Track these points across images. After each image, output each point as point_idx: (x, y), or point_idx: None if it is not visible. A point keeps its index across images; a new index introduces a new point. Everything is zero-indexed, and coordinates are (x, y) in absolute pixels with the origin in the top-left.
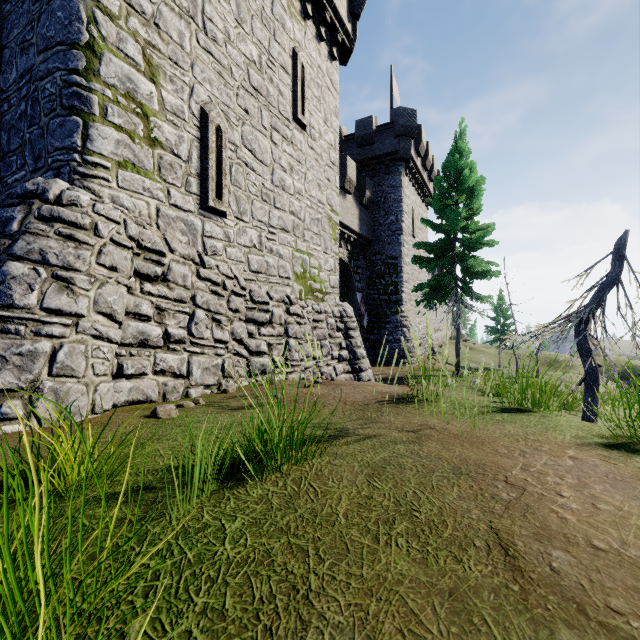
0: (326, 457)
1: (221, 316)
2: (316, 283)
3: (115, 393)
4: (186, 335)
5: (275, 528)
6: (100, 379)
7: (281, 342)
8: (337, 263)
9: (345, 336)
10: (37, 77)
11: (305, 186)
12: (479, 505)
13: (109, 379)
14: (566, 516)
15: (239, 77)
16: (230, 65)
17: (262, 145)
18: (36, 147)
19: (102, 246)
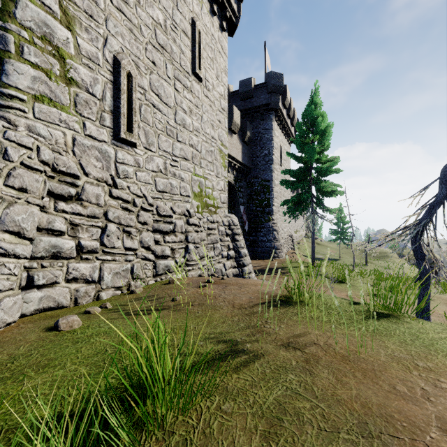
0: (215, 396)
1: (131, 228)
2: (210, 200)
3: (24, 303)
4: (98, 246)
5: None
6: (4, 294)
7: (182, 247)
8: (226, 184)
9: (232, 240)
10: None
11: (201, 125)
12: None
13: (16, 292)
14: None
15: (147, 35)
16: (140, 24)
17: (167, 91)
18: None
19: (11, 169)
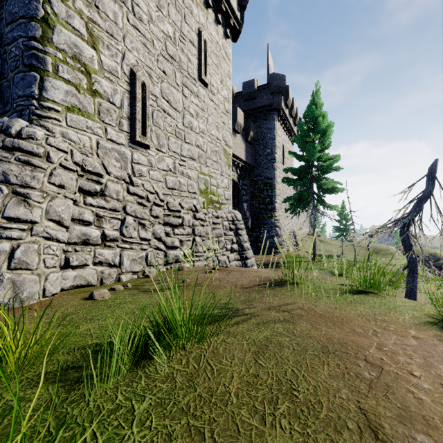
0: (221, 335)
1: (145, 221)
2: (215, 196)
3: (63, 280)
4: (118, 235)
5: (177, 408)
6: (50, 270)
7: (189, 239)
8: (230, 182)
9: (235, 234)
10: (5, 43)
11: (207, 127)
12: (347, 384)
13: (58, 270)
14: (421, 396)
15: (159, 47)
16: (152, 38)
17: (176, 97)
18: (5, 95)
19: (53, 169)
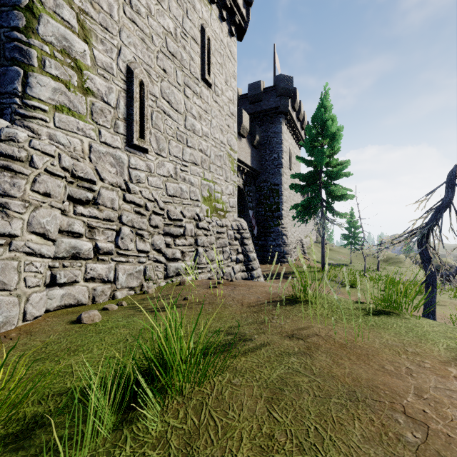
0: (226, 373)
1: (143, 231)
2: (219, 204)
3: (48, 300)
4: (113, 248)
5: None
6: (32, 290)
7: (192, 250)
8: (235, 189)
9: (241, 244)
10: None
11: (211, 130)
12: (387, 452)
13: (42, 289)
14: None
15: (158, 43)
16: (151, 34)
17: (177, 98)
18: None
19: (37, 175)
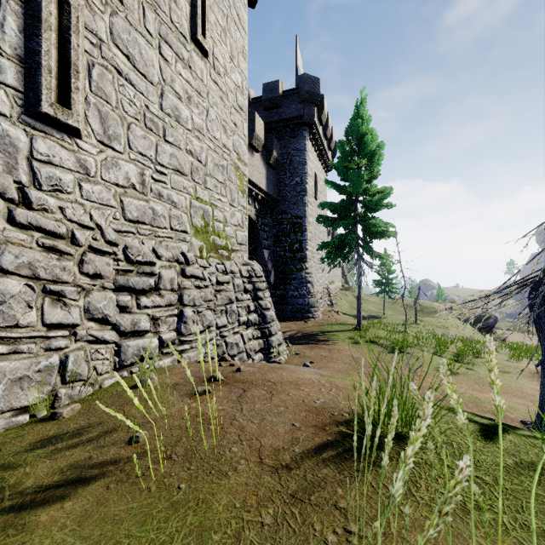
0: None
1: (65, 285)
2: (221, 239)
3: None
4: None
5: None
6: None
7: (173, 313)
8: (245, 218)
9: (254, 298)
10: None
11: (207, 124)
12: None
13: None
14: None
15: None
16: None
17: (145, 54)
18: None
19: None
